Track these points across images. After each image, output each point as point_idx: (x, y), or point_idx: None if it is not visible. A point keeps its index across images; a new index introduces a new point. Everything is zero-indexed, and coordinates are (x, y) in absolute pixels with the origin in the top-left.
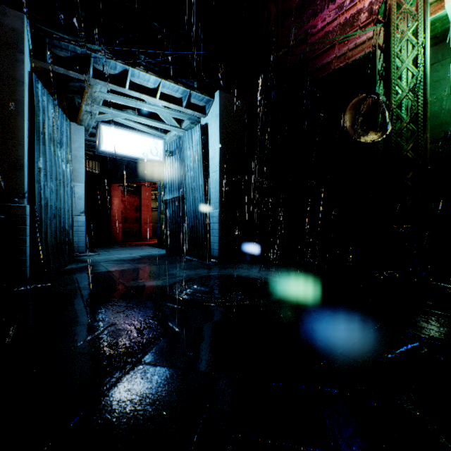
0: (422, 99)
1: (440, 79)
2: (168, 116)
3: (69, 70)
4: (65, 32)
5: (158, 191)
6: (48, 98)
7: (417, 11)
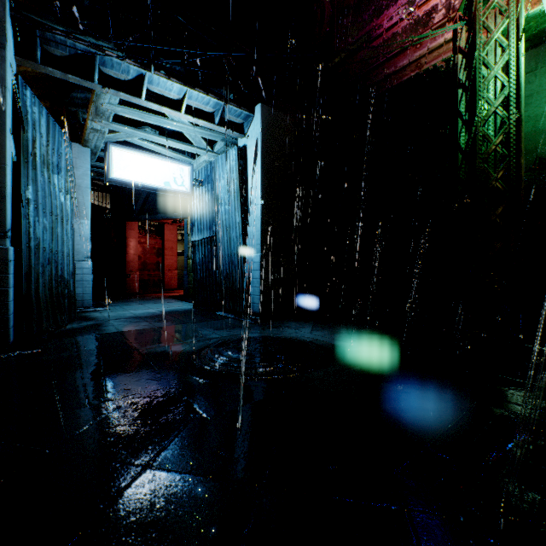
0: (515, 116)
1: (533, 93)
2: (197, 136)
3: (67, 73)
4: (61, 23)
5: (185, 230)
6: (41, 109)
7: (509, 5)
